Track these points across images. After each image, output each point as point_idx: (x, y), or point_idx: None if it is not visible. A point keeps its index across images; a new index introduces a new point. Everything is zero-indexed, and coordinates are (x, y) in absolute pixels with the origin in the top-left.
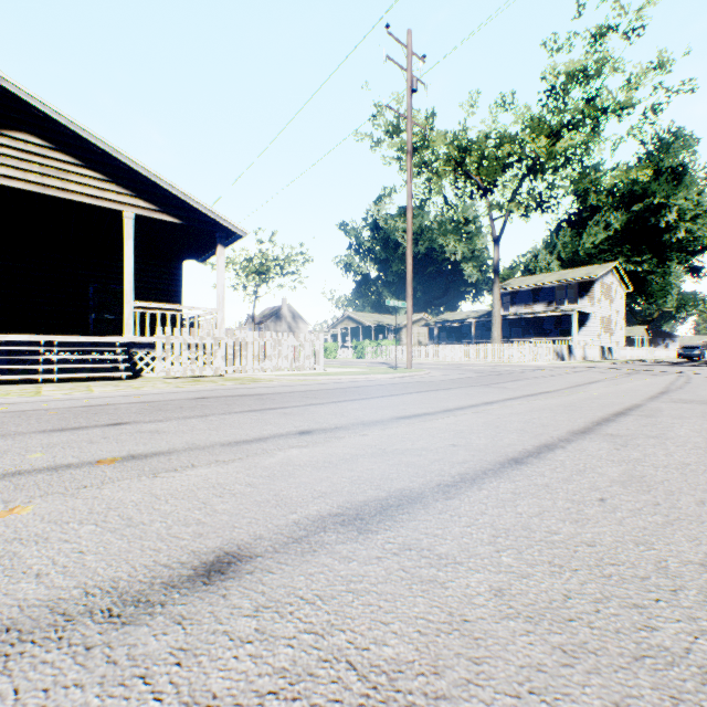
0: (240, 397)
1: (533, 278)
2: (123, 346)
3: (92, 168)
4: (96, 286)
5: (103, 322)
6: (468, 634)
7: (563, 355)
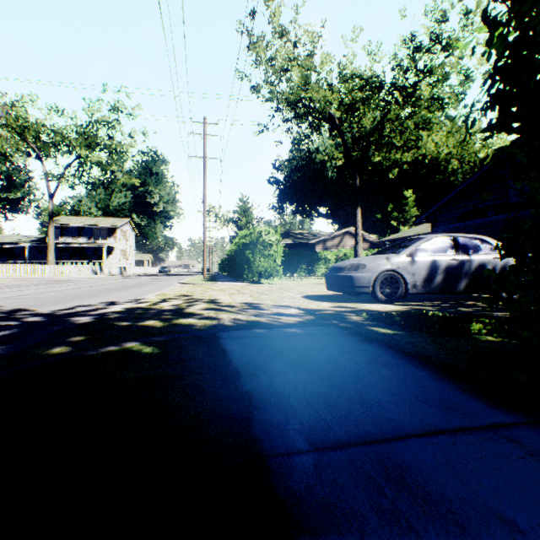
0: None
1: (79, 219)
2: None
3: None
4: None
5: None
6: (72, 291)
7: (98, 271)
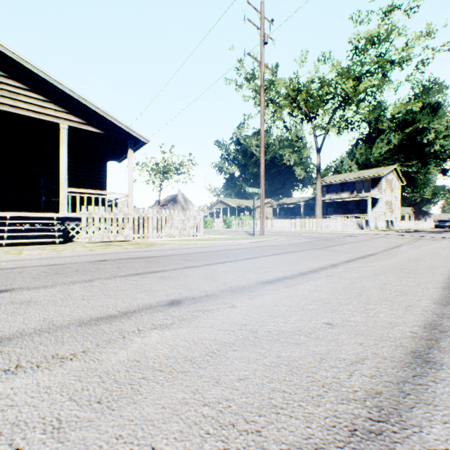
0: (133, 259)
1: (340, 176)
2: (59, 219)
3: (36, 92)
4: (46, 178)
5: (51, 203)
6: None
7: (363, 226)
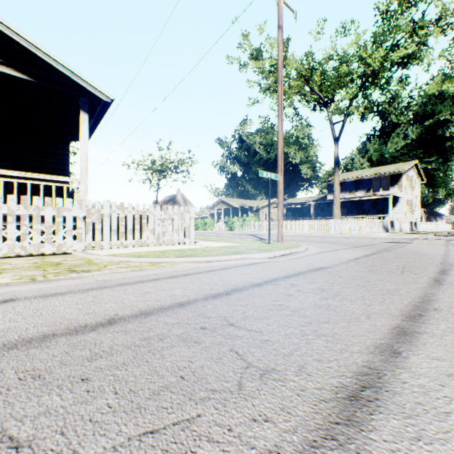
0: None
1: (354, 173)
2: None
3: None
4: None
5: None
6: None
7: (388, 228)
